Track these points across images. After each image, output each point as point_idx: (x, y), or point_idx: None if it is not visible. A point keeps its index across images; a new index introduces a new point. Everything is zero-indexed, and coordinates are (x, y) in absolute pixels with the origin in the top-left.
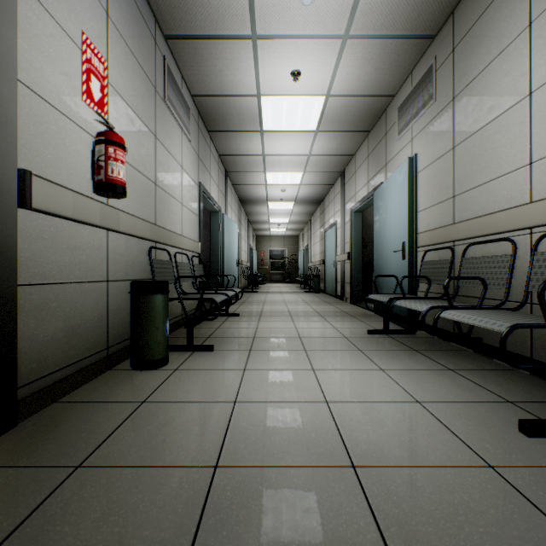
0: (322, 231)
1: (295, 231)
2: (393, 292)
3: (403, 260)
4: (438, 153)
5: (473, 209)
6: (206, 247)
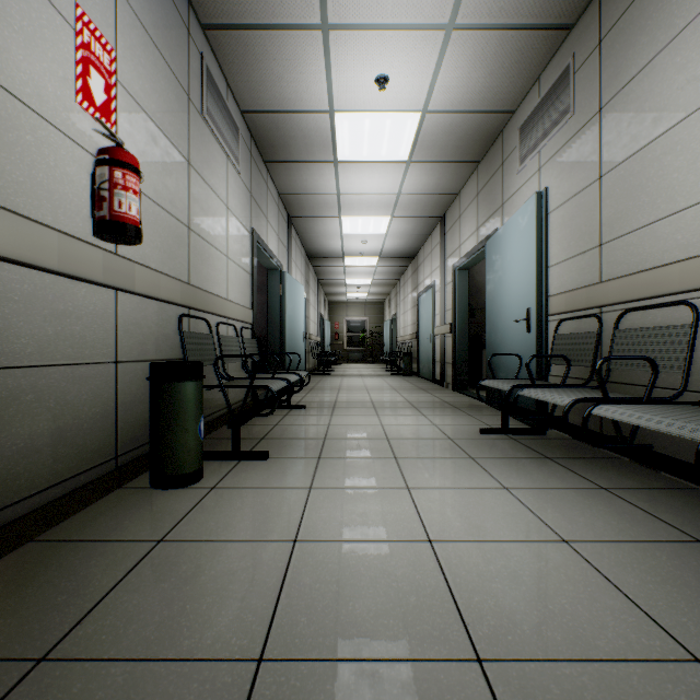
0: (414, 296)
1: (379, 296)
2: (515, 376)
3: (528, 333)
4: (578, 186)
5: (629, 261)
6: (262, 317)
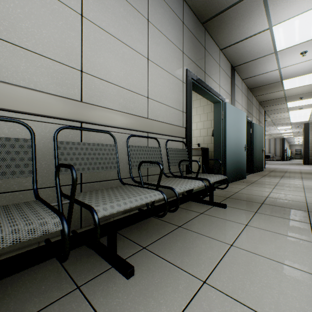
0: None
1: None
2: None
3: None
4: None
5: None
6: None
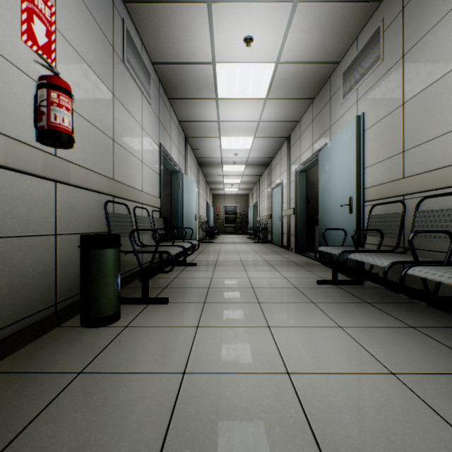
0: (269, 190)
1: (246, 190)
2: (341, 244)
3: (349, 214)
4: (386, 111)
5: (426, 162)
6: (168, 203)
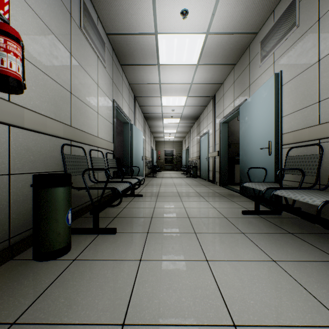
0: (198, 137)
1: (180, 138)
2: (263, 180)
3: (268, 155)
4: (302, 68)
5: None
6: (121, 147)
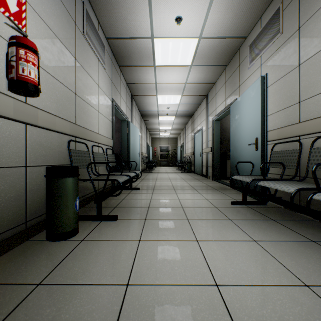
0: (192, 134)
1: (175, 135)
2: (250, 174)
3: (256, 151)
4: (285, 72)
5: (319, 110)
6: (119, 144)
